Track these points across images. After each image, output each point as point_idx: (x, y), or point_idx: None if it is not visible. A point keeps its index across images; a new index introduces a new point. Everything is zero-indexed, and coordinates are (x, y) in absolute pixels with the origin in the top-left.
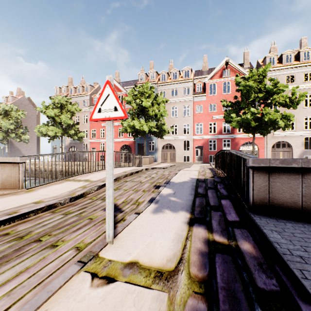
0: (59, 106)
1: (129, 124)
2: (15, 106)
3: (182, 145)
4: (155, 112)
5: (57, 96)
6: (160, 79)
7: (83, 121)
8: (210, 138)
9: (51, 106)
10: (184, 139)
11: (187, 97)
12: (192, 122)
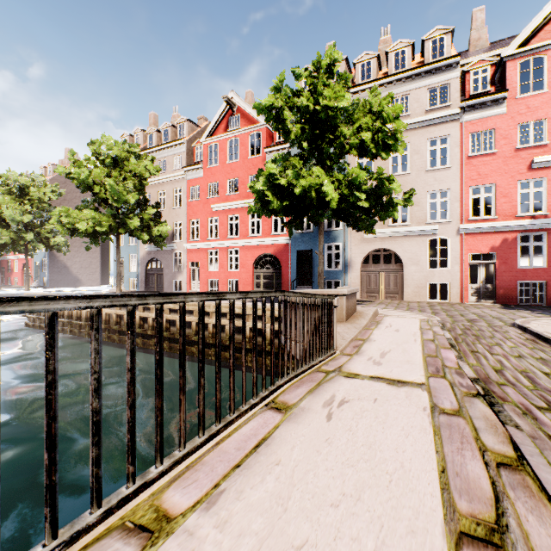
0: (110, 164)
1: (275, 185)
2: (41, 176)
3: (424, 251)
4: (359, 138)
5: (103, 137)
6: (357, 78)
7: (174, 202)
8: (524, 228)
9: (90, 162)
10: (431, 235)
11: (443, 113)
12: (457, 184)
